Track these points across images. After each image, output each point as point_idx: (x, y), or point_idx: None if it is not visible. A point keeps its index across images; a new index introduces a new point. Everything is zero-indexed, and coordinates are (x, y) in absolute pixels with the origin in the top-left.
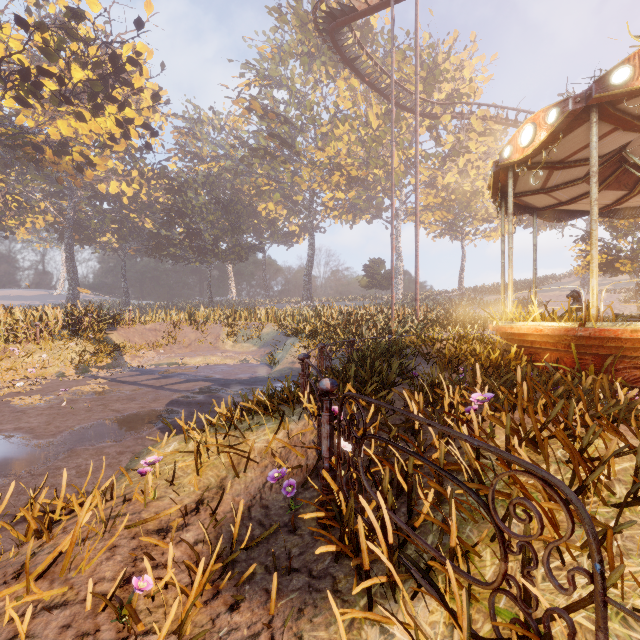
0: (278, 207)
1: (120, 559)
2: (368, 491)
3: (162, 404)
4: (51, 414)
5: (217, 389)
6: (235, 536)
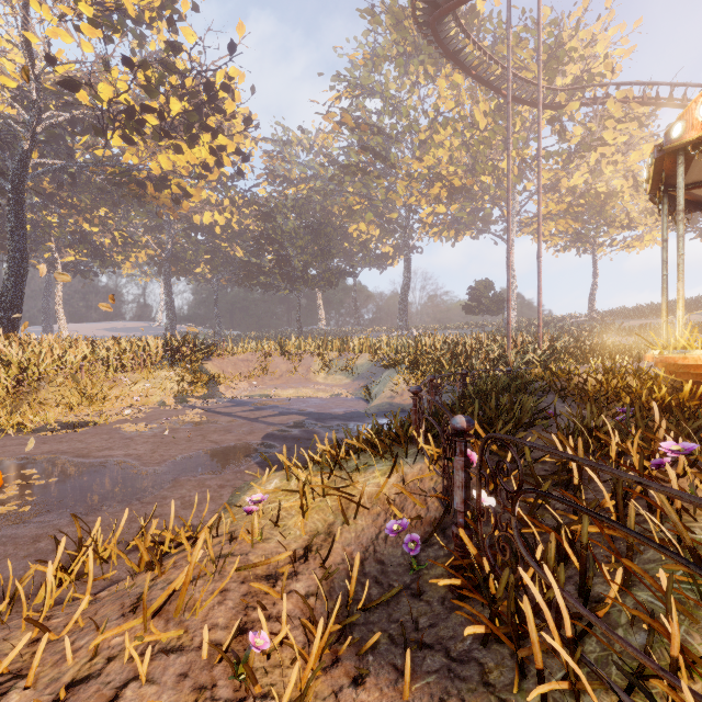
0: (370, 227)
1: (231, 605)
2: (527, 561)
3: (258, 437)
4: (155, 442)
5: (312, 424)
6: (351, 593)
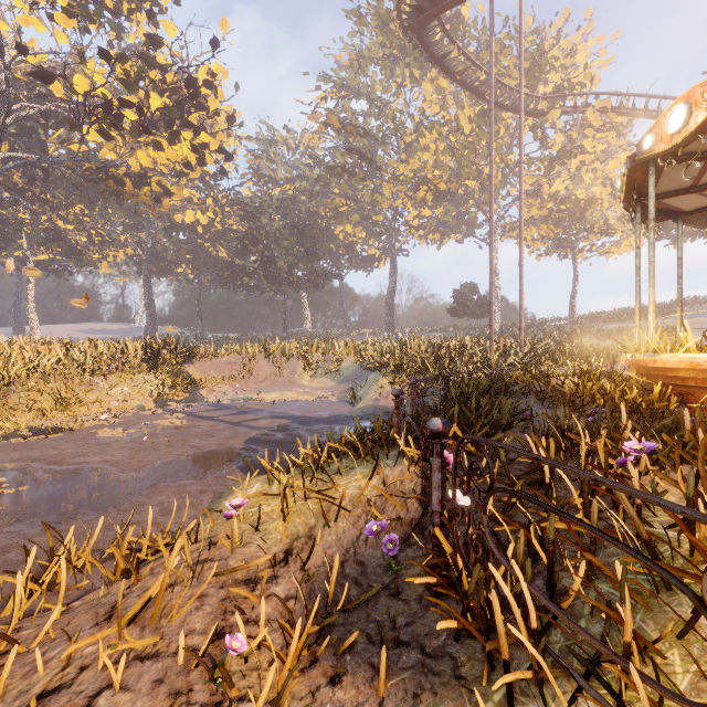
0: (356, 229)
1: (209, 610)
2: (498, 557)
3: (240, 441)
4: (133, 448)
5: (296, 427)
6: (330, 595)
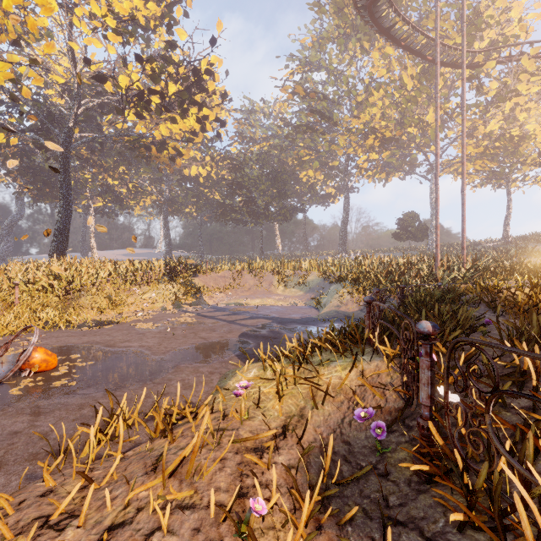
0: (317, 173)
1: (229, 472)
2: (505, 457)
3: (235, 335)
4: (160, 337)
5: (276, 326)
6: (326, 469)
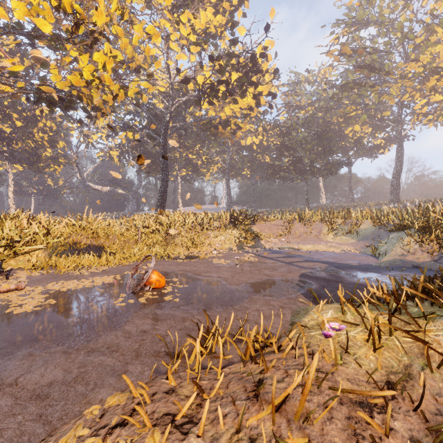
0: (363, 127)
1: (340, 425)
2: None
3: (296, 275)
4: (232, 271)
5: (334, 270)
6: None
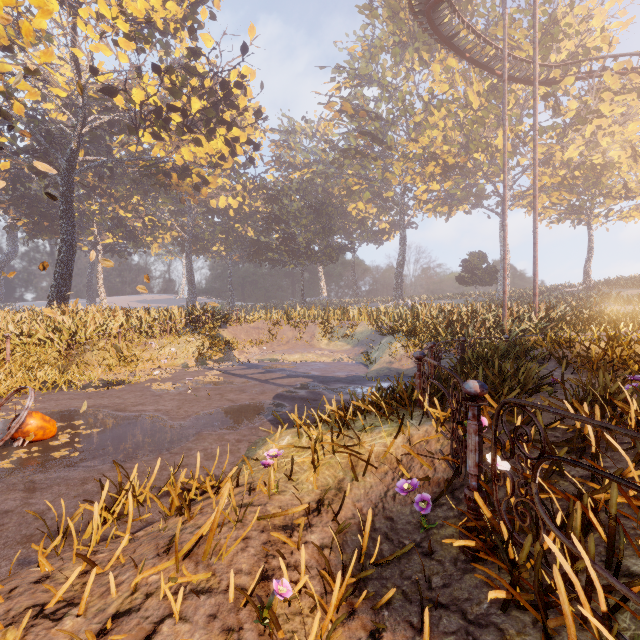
0: (368, 206)
1: (253, 552)
2: (551, 529)
3: (269, 397)
4: (180, 399)
5: (317, 386)
6: (363, 548)
